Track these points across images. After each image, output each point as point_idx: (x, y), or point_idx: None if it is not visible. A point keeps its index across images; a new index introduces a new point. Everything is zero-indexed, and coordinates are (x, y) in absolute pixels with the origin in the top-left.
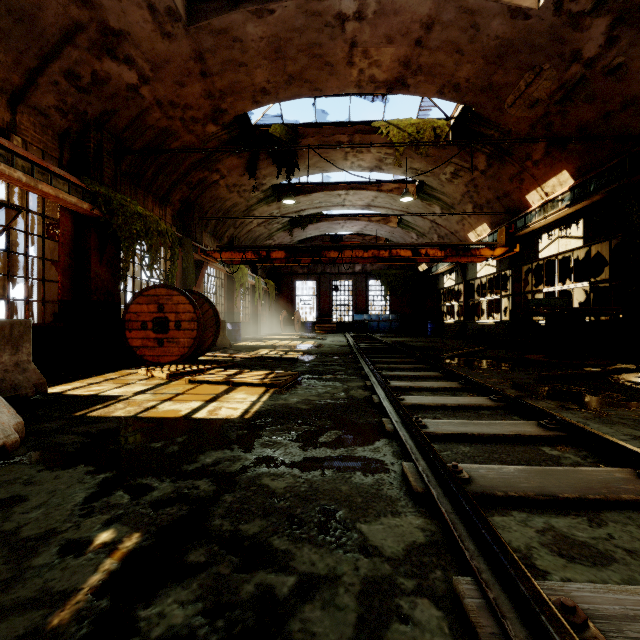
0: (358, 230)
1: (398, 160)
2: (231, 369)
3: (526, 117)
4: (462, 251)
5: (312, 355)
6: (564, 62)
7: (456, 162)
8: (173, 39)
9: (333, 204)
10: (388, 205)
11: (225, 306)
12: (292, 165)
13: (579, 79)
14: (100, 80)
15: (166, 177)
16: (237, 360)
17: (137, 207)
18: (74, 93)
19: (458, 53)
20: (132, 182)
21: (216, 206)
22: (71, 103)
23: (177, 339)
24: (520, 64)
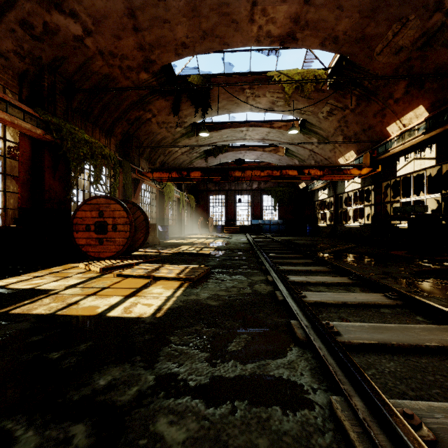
0: (255, 158)
1: (287, 101)
2: (156, 263)
3: (391, 63)
4: (336, 171)
5: (221, 251)
6: (428, 12)
7: (331, 103)
8: None
9: (237, 138)
10: (278, 138)
11: (157, 213)
12: (206, 106)
13: (439, 26)
14: (51, 30)
15: (110, 114)
16: (162, 255)
17: (84, 135)
18: (29, 40)
19: (338, 9)
20: (82, 117)
21: (150, 138)
22: (27, 49)
23: (114, 239)
24: (390, 16)
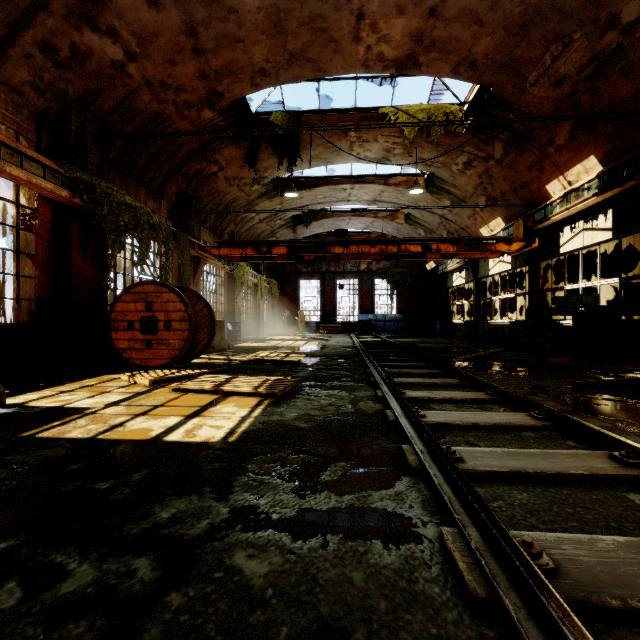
0: (363, 227)
1: (407, 148)
2: (225, 374)
3: (550, 97)
4: (476, 246)
5: (315, 357)
6: (598, 29)
7: (469, 151)
8: (161, 8)
9: (338, 199)
10: (395, 200)
11: (225, 305)
12: (294, 155)
13: (614, 49)
14: (81, 55)
15: (160, 167)
16: (233, 363)
17: (125, 197)
18: (51, 68)
19: (477, 24)
20: (122, 172)
21: (215, 200)
22: (48, 80)
23: (167, 340)
24: (547, 34)
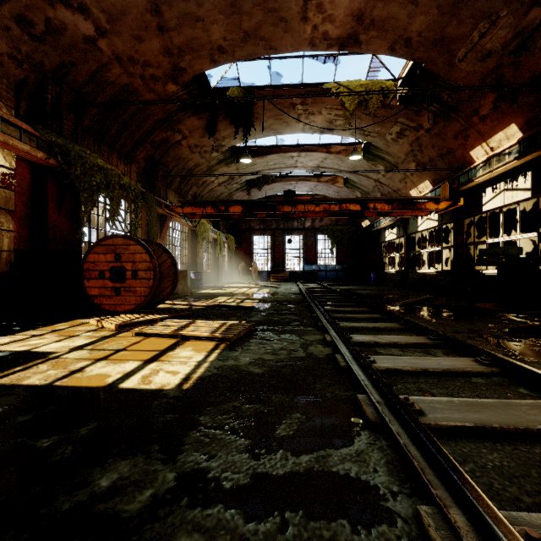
0: (308, 190)
1: (348, 119)
2: (185, 318)
3: (476, 71)
4: (408, 205)
5: (267, 303)
6: (523, 7)
7: (402, 122)
8: None
9: (286, 166)
10: (336, 166)
11: (189, 257)
12: (248, 125)
13: (538, 25)
14: (55, 29)
15: (130, 135)
16: (194, 308)
17: (97, 160)
18: (28, 41)
19: (412, 4)
20: (96, 138)
21: (179, 165)
22: (26, 52)
23: (134, 288)
24: (475, 12)
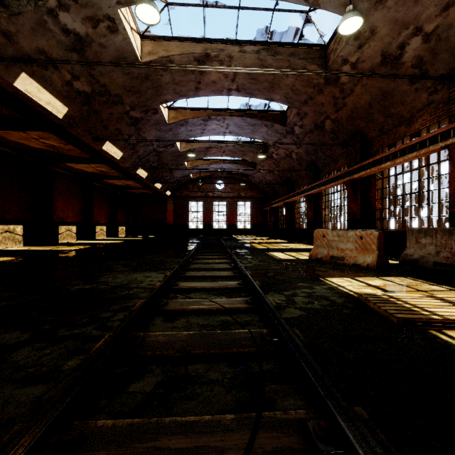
0: None
1: None
2: None
3: None
4: None
5: None
6: None
7: None
8: None
9: None
10: None
11: None
12: None
13: None
14: None
15: None
16: None
17: None
18: None
19: None
20: None
21: None
22: None
23: None
24: None
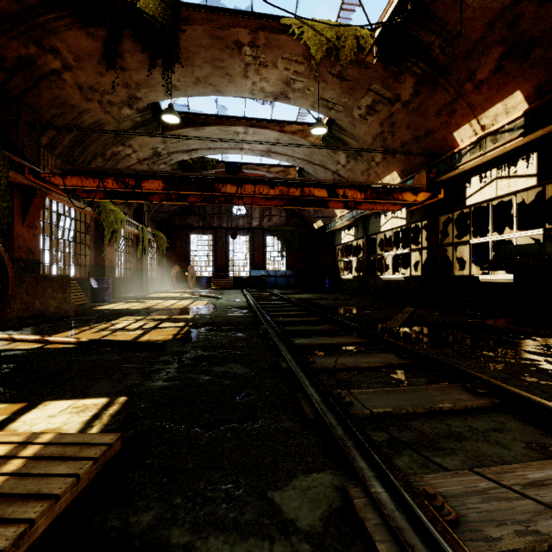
0: None
1: (314, 71)
2: None
3: (487, 8)
4: (384, 194)
5: (197, 329)
6: None
7: (376, 90)
8: None
9: (230, 146)
10: (290, 152)
11: (92, 258)
12: (171, 57)
13: None
14: None
15: None
16: (43, 351)
17: None
18: None
19: None
20: None
21: (66, 117)
22: None
23: None
24: None
